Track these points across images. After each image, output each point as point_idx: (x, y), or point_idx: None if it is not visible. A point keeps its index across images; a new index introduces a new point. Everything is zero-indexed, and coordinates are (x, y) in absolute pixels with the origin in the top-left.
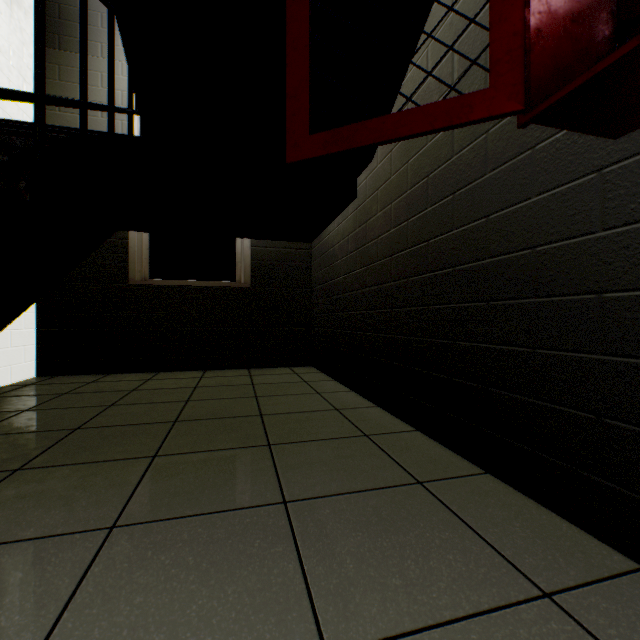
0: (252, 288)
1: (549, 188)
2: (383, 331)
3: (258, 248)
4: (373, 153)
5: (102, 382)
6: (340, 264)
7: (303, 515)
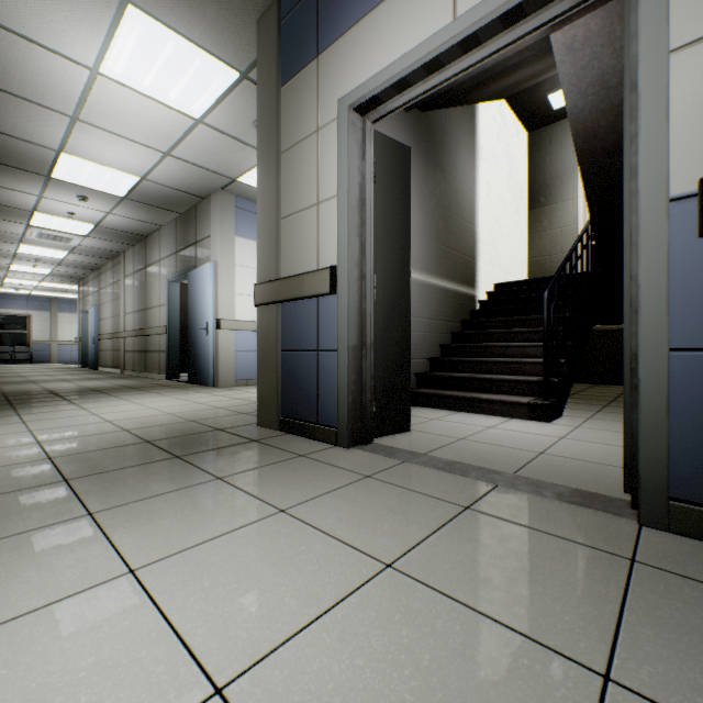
0: None
1: None
2: None
3: None
4: None
5: None
6: None
7: None
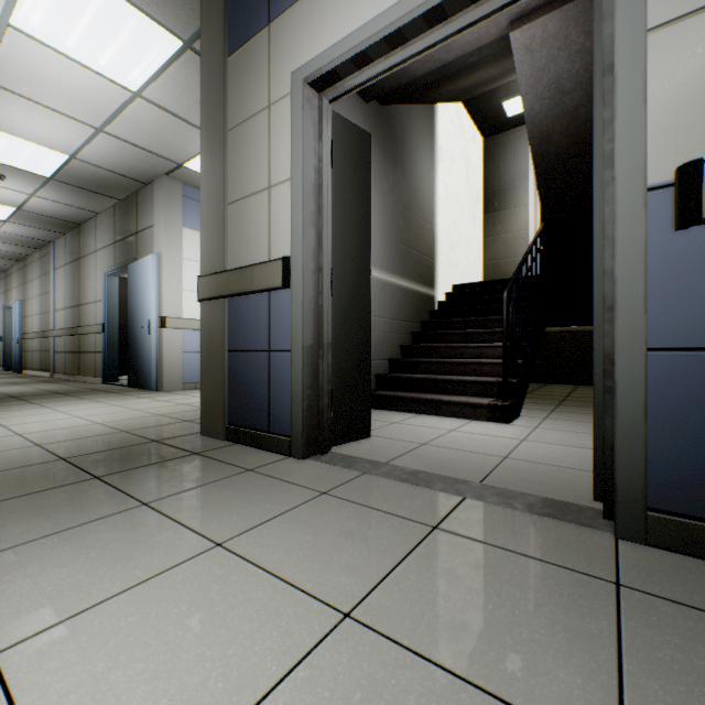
0: None
1: None
2: None
3: None
4: None
5: None
6: None
7: None
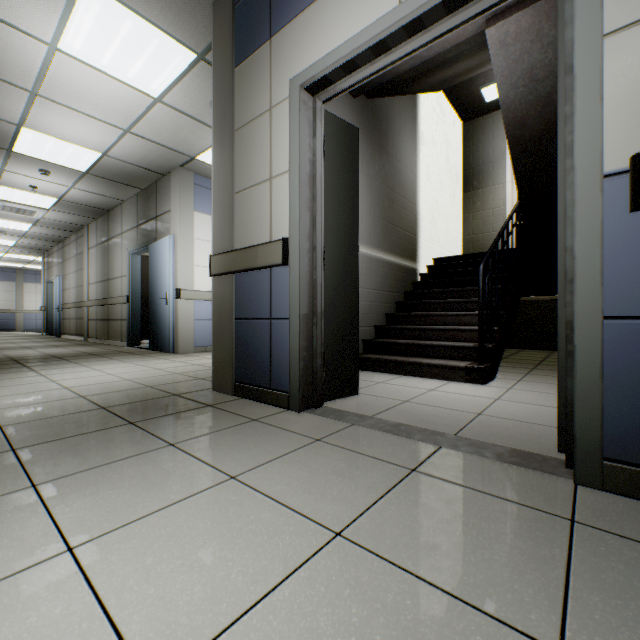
0: None
1: None
2: None
3: None
4: None
5: None
6: None
7: None
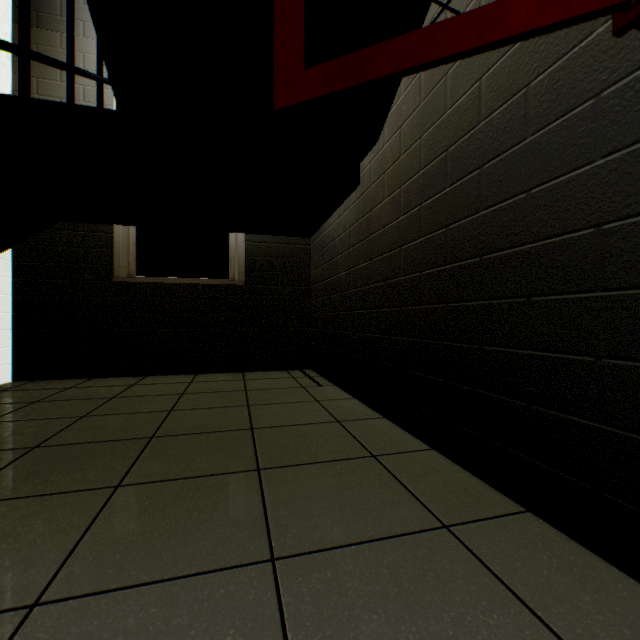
0: (247, 286)
1: (624, 145)
2: (391, 333)
3: (253, 243)
4: (379, 132)
5: (81, 388)
6: (341, 259)
7: (296, 582)
